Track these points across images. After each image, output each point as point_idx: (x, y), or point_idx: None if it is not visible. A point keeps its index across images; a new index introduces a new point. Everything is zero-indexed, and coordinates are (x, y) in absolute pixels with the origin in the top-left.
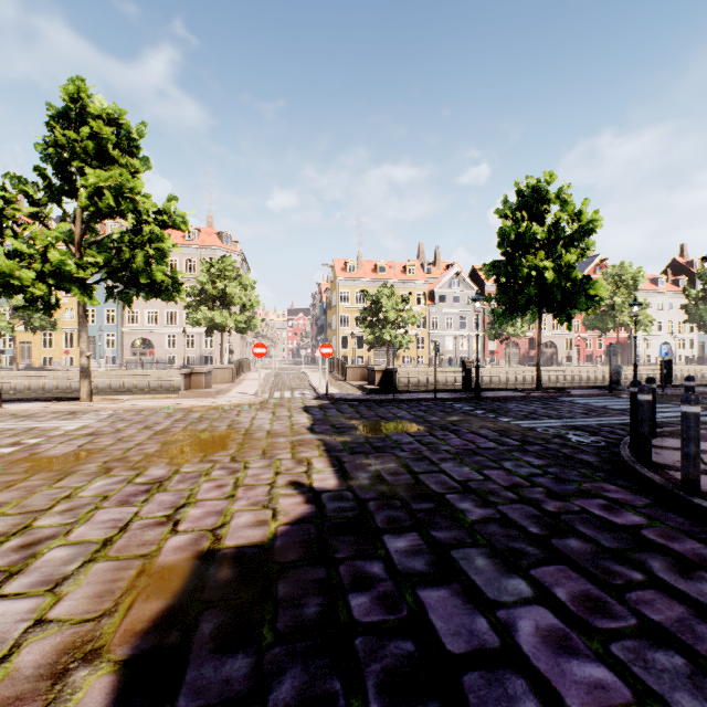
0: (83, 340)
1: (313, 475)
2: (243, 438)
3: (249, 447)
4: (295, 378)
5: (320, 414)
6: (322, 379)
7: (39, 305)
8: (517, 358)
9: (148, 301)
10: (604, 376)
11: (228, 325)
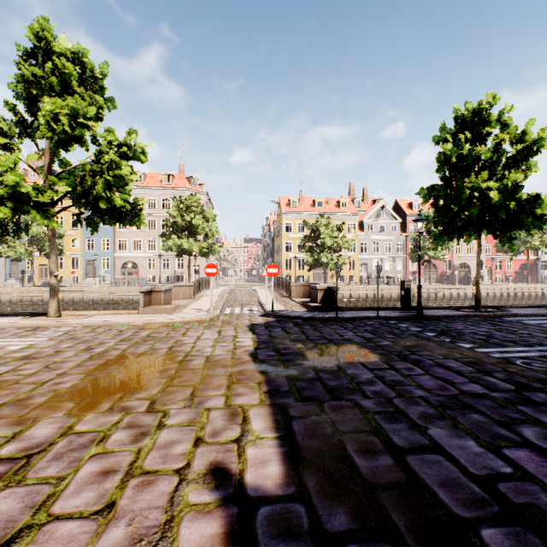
0: (52, 261)
1: (247, 449)
2: (177, 367)
3: (178, 384)
4: (246, 294)
5: (265, 335)
6: (269, 295)
7: (9, 229)
8: (435, 277)
9: (134, 232)
10: (516, 293)
11: (193, 250)
